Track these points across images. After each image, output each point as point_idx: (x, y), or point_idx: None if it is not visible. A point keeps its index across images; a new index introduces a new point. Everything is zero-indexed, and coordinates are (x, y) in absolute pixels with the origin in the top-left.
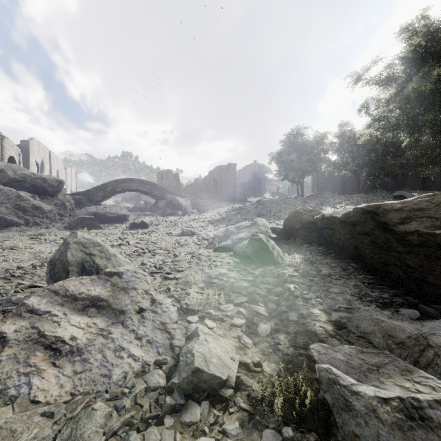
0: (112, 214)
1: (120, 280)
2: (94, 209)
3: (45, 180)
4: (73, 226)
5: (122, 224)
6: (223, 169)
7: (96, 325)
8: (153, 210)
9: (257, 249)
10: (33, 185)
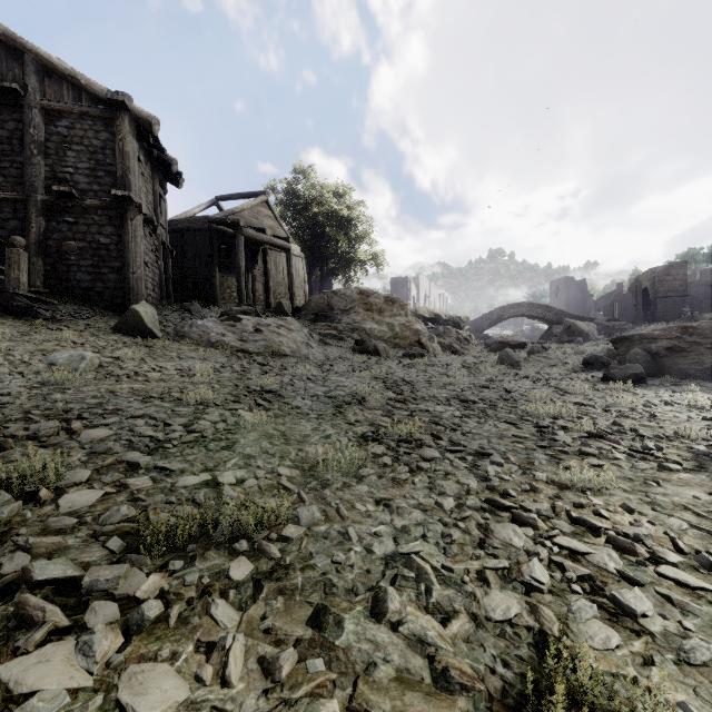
0: (514, 342)
1: (549, 354)
2: (499, 339)
3: (460, 318)
4: (492, 350)
5: (523, 350)
6: (659, 273)
7: (546, 360)
8: (545, 338)
9: (609, 354)
10: (453, 323)
